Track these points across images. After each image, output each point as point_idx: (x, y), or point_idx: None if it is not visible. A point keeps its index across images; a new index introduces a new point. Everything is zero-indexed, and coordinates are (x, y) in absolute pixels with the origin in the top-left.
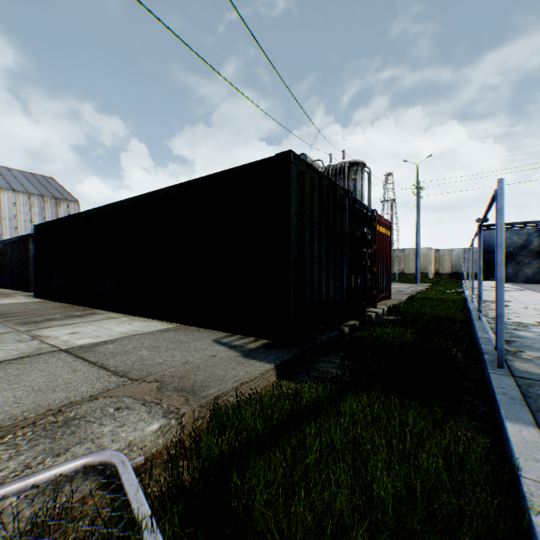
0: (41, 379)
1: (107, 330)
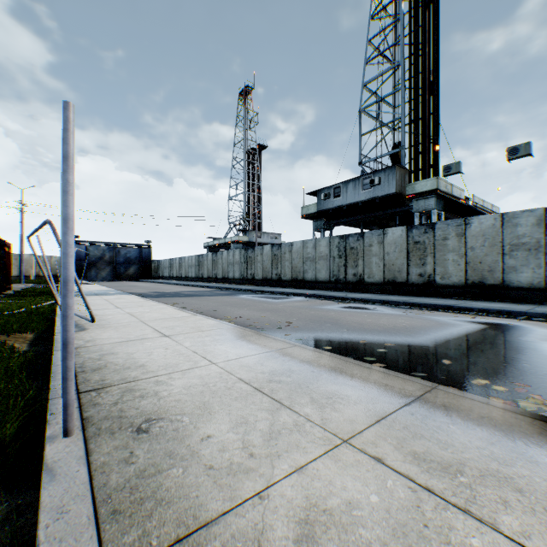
0: None
1: None
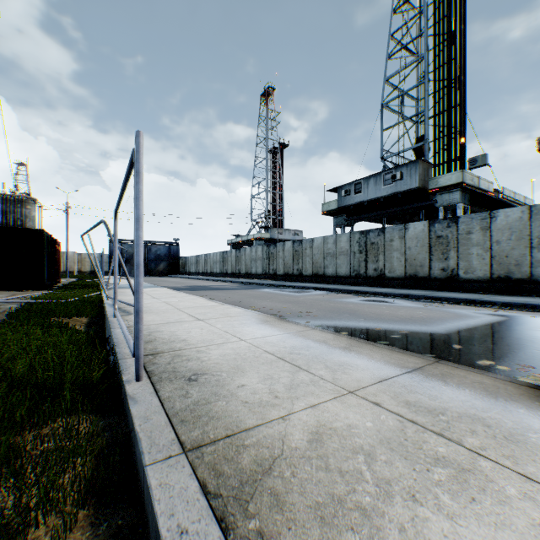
0: None
1: None
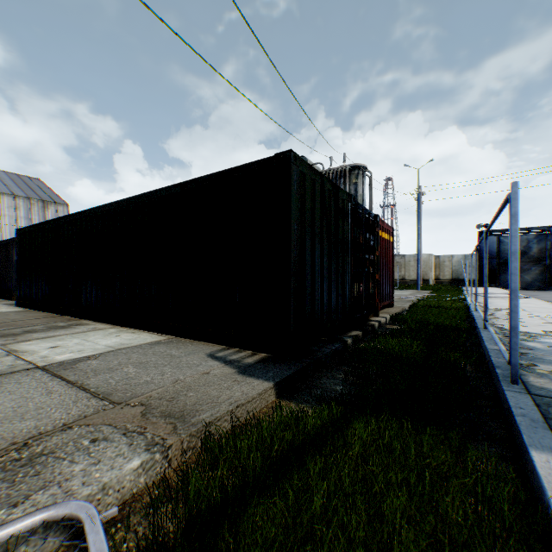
0: (10, 403)
1: (92, 343)
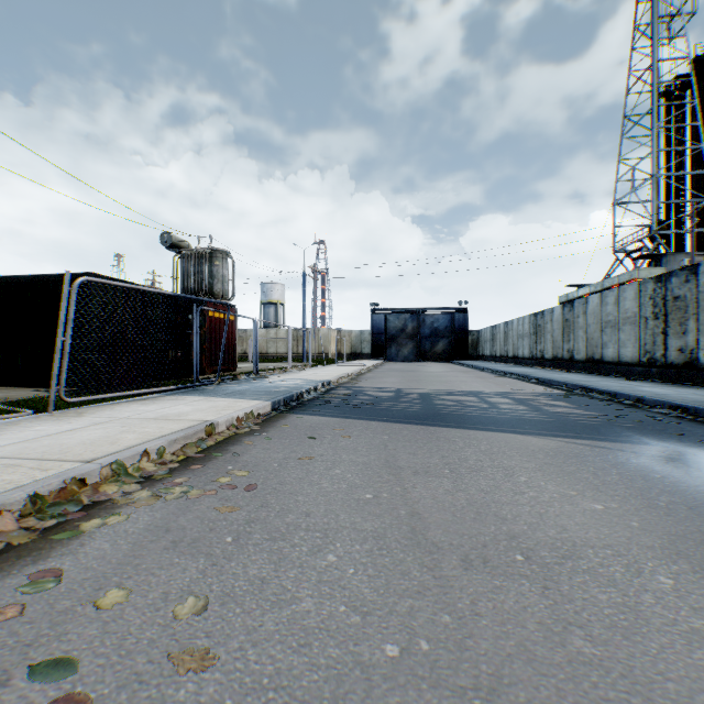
0: None
1: None
